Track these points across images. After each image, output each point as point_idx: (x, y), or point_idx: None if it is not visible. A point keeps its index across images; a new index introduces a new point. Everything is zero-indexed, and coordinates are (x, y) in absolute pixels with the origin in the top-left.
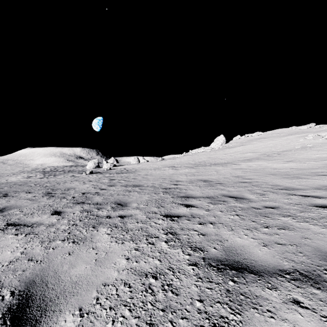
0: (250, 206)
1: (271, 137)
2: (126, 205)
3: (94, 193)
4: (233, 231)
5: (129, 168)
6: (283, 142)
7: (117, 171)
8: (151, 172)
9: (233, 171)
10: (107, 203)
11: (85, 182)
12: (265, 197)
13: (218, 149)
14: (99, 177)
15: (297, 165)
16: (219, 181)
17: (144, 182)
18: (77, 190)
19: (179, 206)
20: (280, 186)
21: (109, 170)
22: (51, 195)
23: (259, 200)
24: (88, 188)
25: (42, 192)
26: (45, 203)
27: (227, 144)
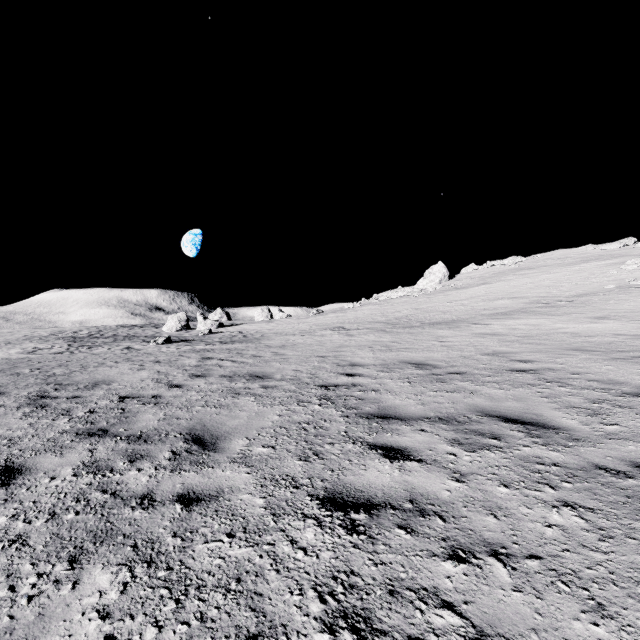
0: (585, 459)
1: (543, 267)
2: (216, 446)
3: (149, 400)
4: (608, 618)
5: (249, 331)
6: (573, 277)
7: (224, 338)
8: (294, 342)
9: (478, 341)
10: (165, 436)
11: (145, 364)
12: (610, 425)
13: (434, 291)
14: (180, 352)
15: (626, 327)
16: (455, 367)
17: (277, 366)
18: (115, 388)
19: (367, 455)
20: (624, 384)
21: (207, 335)
22: (40, 405)
23: (596, 433)
24: (141, 382)
25: (27, 394)
26: (4, 432)
27: (452, 282)
